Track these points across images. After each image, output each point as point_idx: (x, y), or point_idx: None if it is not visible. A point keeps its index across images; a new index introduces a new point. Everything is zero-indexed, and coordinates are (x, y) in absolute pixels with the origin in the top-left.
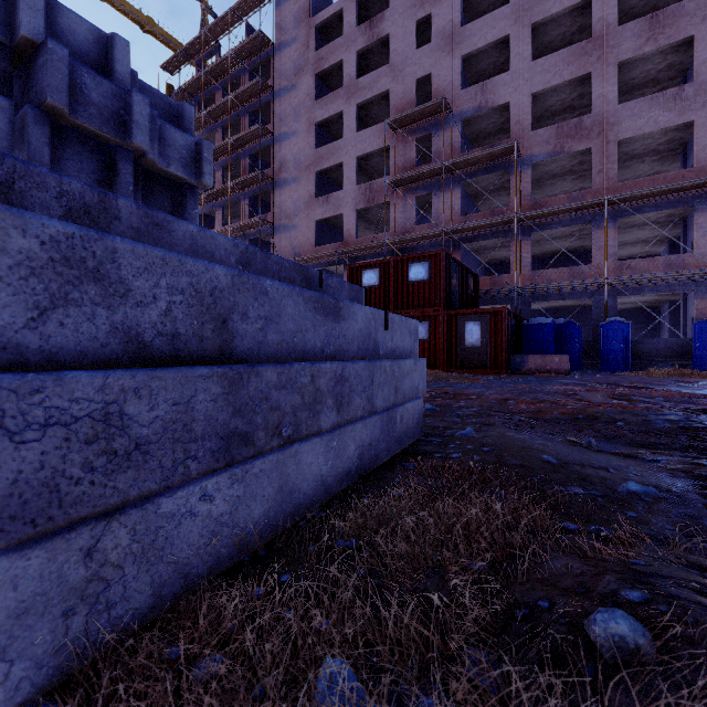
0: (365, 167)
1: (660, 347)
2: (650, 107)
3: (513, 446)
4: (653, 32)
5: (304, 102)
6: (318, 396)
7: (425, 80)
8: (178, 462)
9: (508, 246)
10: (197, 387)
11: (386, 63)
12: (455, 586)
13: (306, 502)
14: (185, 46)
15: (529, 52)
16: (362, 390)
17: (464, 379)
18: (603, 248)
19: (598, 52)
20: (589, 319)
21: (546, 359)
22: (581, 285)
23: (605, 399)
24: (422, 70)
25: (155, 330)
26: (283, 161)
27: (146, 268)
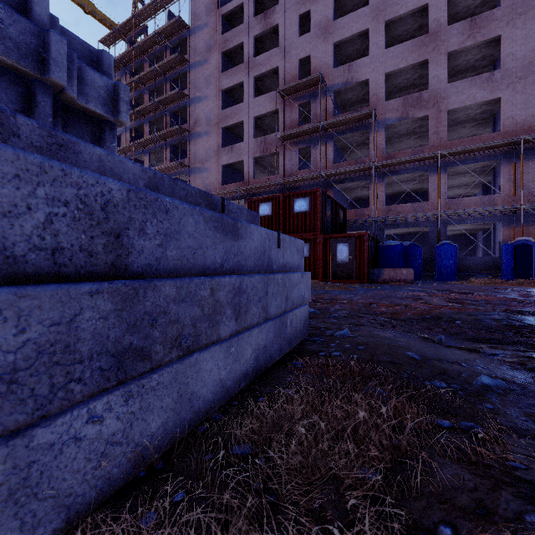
0: (260, 125)
1: (477, 263)
2: (470, 86)
3: (382, 345)
4: (472, 31)
5: (213, 73)
6: (218, 307)
7: (306, 60)
8: (57, 387)
9: (368, 187)
10: (82, 304)
11: (276, 46)
12: (352, 505)
13: (206, 406)
14: (119, 26)
15: (383, 42)
16: (258, 300)
17: (337, 287)
18: (437, 189)
19: (433, 44)
20: (426, 242)
21: (396, 272)
22: (421, 217)
23: (443, 302)
24: (304, 52)
25: (29, 244)
26: (197, 119)
27: (17, 175)
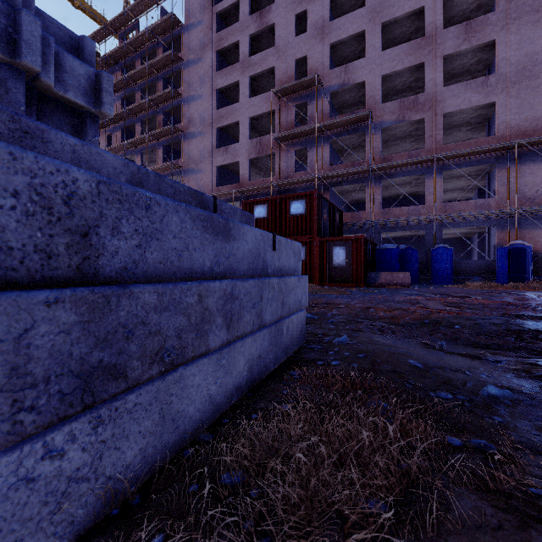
0: (256, 126)
1: (472, 266)
2: (465, 90)
3: (383, 352)
4: (468, 35)
5: (208, 72)
6: (206, 315)
7: (303, 60)
8: (1, 419)
9: (364, 190)
10: (36, 316)
11: (272, 46)
12: None
13: (193, 426)
14: (109, 21)
15: (380, 44)
16: (252, 306)
17: (333, 291)
18: (433, 192)
19: (429, 47)
20: (422, 246)
21: (393, 275)
22: (417, 220)
23: (441, 306)
24: (300, 52)
25: None
26: (191, 118)
27: None
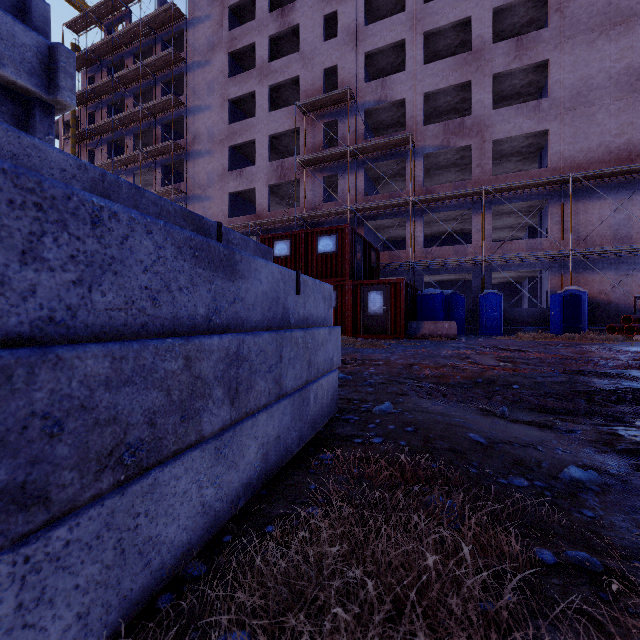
0: (277, 146)
1: (523, 315)
2: (516, 115)
3: (436, 424)
4: (519, 53)
5: (218, 78)
6: (198, 386)
7: (332, 70)
8: None
9: (404, 226)
10: None
11: (296, 51)
12: None
13: (175, 554)
14: (92, 8)
15: (422, 56)
16: (268, 370)
17: (369, 344)
18: (481, 230)
19: (476, 64)
20: (468, 291)
21: (437, 325)
22: (464, 261)
23: (494, 361)
24: (329, 61)
25: None
26: (196, 133)
27: None
